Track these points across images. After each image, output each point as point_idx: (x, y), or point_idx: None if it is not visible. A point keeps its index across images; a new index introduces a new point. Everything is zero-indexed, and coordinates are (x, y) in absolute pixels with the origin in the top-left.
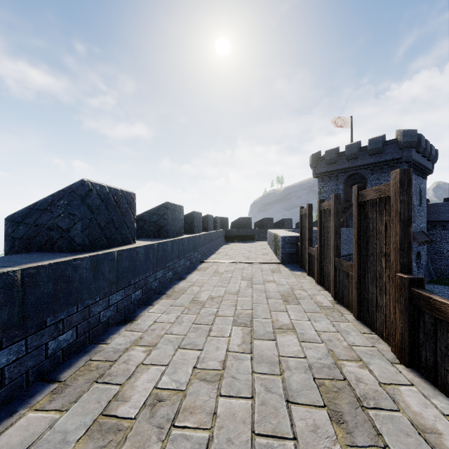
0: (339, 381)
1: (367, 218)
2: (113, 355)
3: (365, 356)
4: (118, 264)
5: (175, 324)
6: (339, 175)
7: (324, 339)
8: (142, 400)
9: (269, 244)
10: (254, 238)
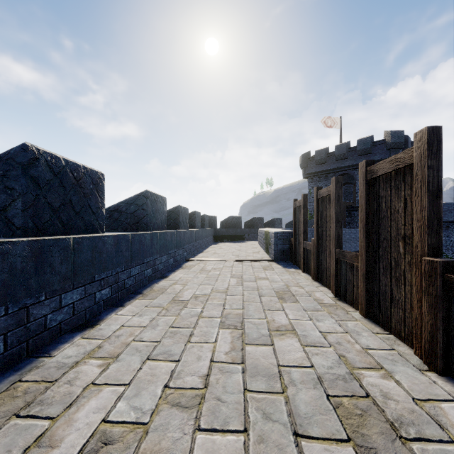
0: (360, 398)
1: (379, 197)
2: (55, 372)
3: (385, 361)
4: (75, 255)
5: (148, 328)
6: (328, 176)
7: (331, 342)
8: (80, 442)
9: (260, 243)
10: (244, 238)
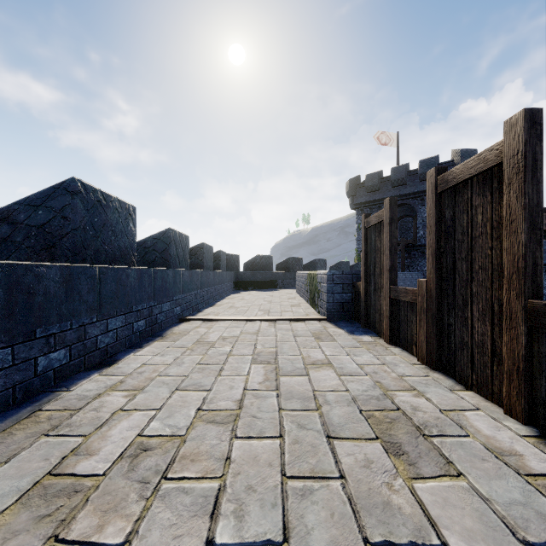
0: None
1: None
2: None
3: None
4: None
5: None
6: (382, 206)
7: None
8: None
9: (299, 291)
10: (276, 285)
